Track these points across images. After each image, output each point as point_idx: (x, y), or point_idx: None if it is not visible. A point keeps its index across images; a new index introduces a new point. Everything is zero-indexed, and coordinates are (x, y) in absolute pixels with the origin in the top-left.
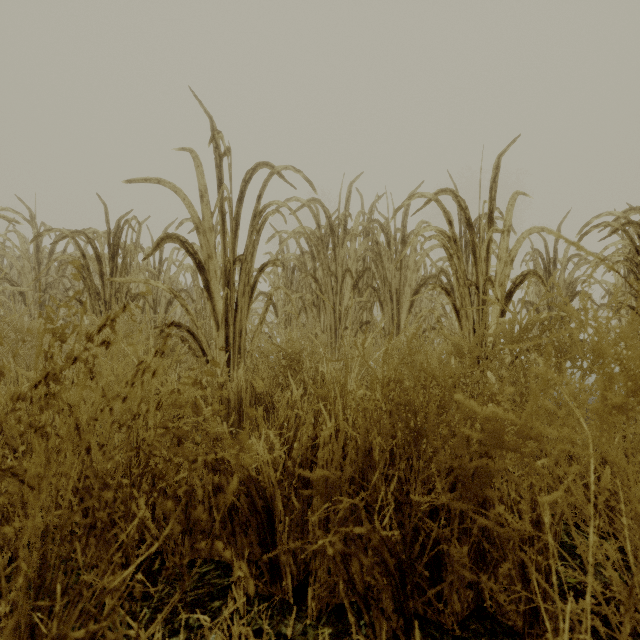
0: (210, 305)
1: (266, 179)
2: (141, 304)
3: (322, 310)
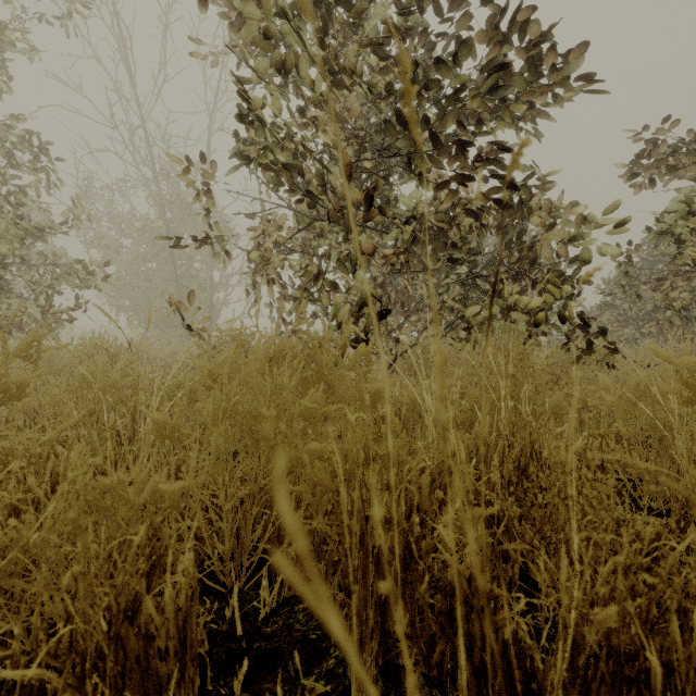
0: None
1: None
2: None
3: None
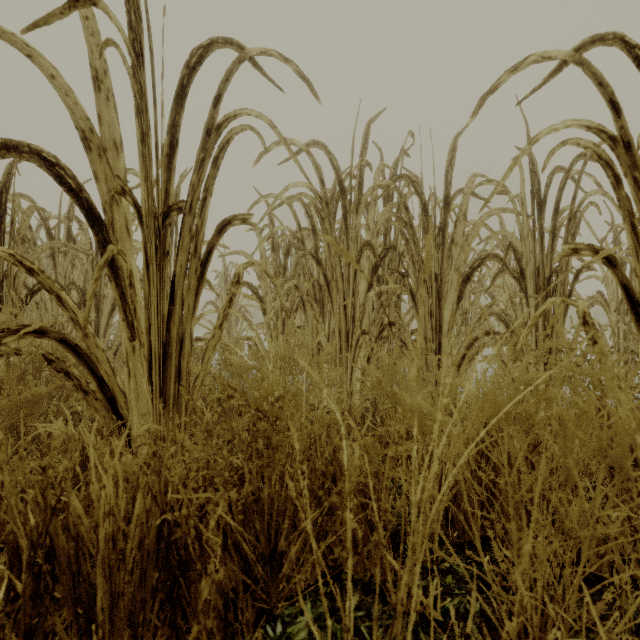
0: (115, 291)
1: (229, 69)
2: (76, 298)
3: (327, 306)
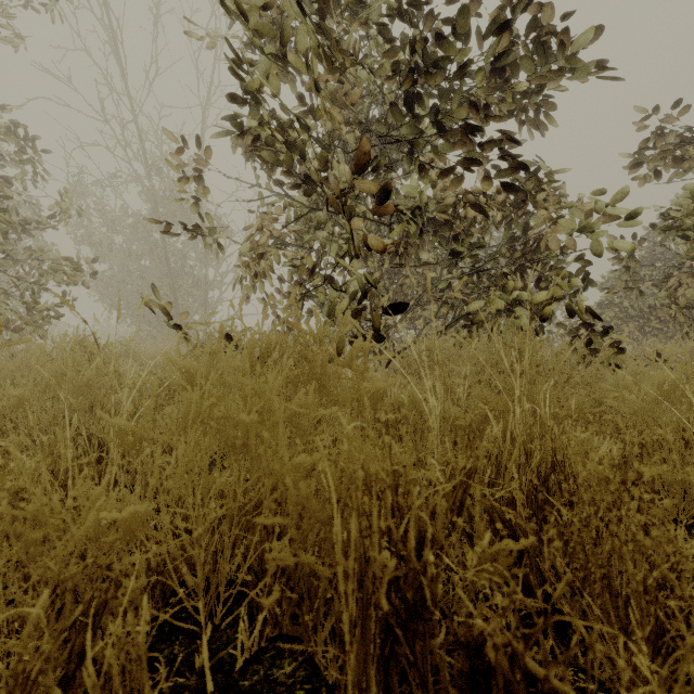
0: None
1: None
2: None
3: None
